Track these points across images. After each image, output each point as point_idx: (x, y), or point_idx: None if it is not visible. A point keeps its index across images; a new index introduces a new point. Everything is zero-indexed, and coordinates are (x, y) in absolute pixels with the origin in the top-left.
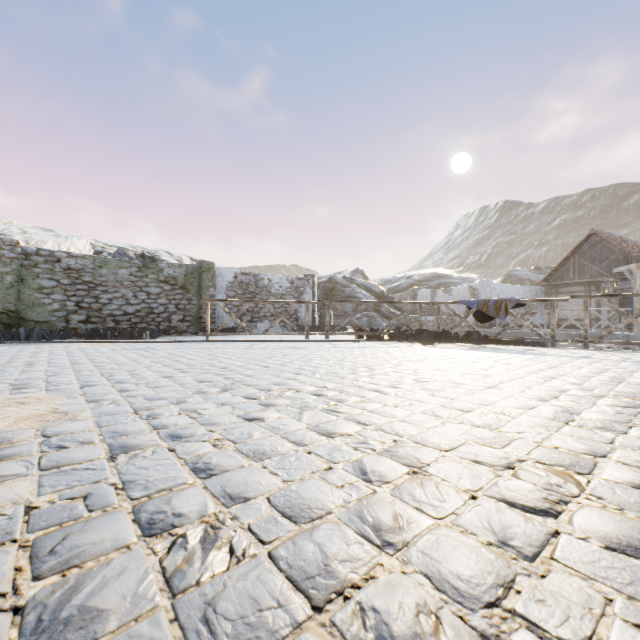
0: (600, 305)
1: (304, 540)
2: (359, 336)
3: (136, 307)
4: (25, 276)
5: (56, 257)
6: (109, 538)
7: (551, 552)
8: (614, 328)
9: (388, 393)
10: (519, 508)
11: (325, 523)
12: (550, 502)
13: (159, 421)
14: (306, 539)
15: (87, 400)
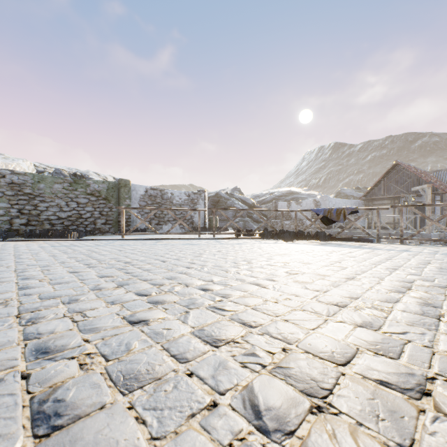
0: None
1: None
2: (238, 235)
3: (68, 213)
4: None
5: (1, 174)
6: None
7: None
8: (422, 229)
9: (267, 286)
10: None
11: None
12: None
13: (36, 327)
14: None
15: None
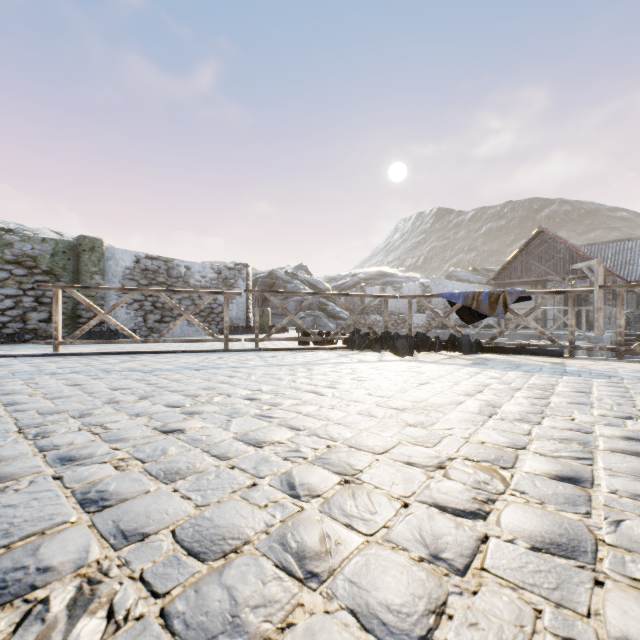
0: (546, 305)
1: None
2: (304, 342)
3: None
4: None
5: None
6: None
7: None
8: None
9: None
10: None
11: None
12: None
13: None
14: None
15: None
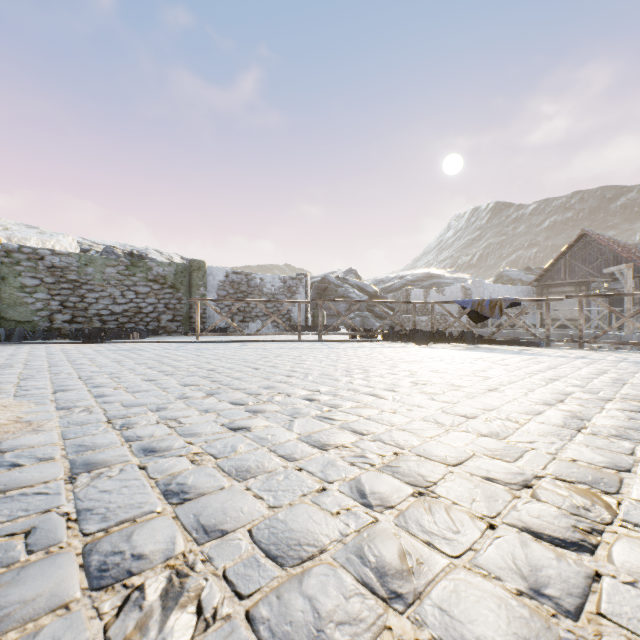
0: (590, 305)
1: (292, 592)
2: (352, 336)
3: (124, 307)
4: (6, 274)
5: (39, 255)
6: (45, 593)
7: (597, 604)
8: (609, 328)
9: (385, 397)
10: (547, 540)
11: (318, 566)
12: (581, 532)
13: (133, 432)
14: (294, 590)
15: (57, 407)
